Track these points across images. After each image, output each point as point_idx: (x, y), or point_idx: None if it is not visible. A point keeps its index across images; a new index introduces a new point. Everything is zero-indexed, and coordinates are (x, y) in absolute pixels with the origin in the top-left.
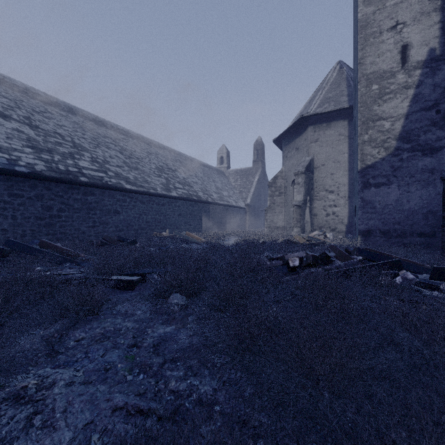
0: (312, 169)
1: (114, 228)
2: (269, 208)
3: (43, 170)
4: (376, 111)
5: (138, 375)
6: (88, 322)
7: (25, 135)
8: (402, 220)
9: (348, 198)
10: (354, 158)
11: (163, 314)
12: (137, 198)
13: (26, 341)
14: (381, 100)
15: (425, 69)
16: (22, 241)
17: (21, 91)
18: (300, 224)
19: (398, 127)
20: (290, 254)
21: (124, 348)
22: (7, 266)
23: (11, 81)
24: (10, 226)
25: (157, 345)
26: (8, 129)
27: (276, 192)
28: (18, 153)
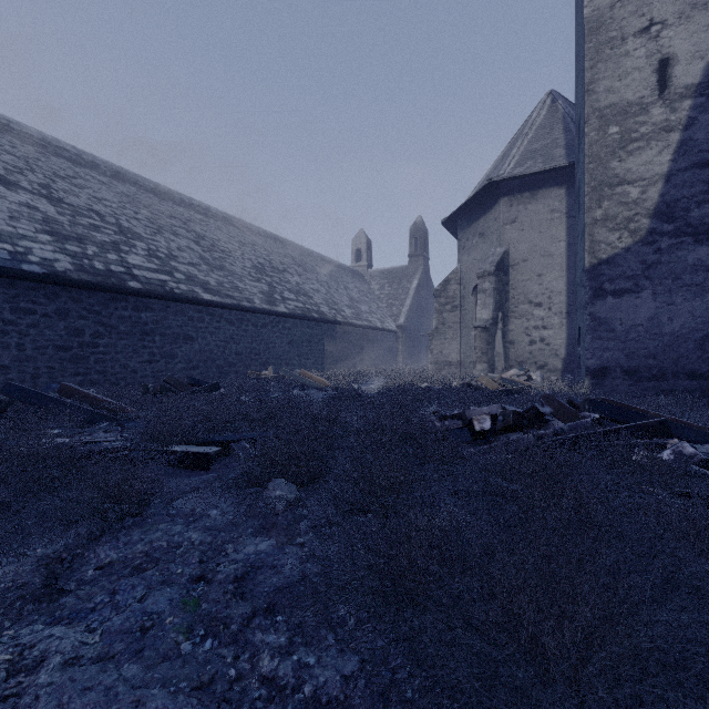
0: (507, 267)
1: (184, 364)
2: (436, 331)
3: (68, 269)
4: (616, 170)
5: (203, 640)
6: (125, 530)
7: (40, 214)
8: (661, 350)
9: (565, 315)
10: (576, 248)
11: (256, 516)
12: (221, 315)
13: (7, 568)
14: (624, 151)
15: (699, 98)
16: (34, 386)
17: (37, 144)
18: (486, 358)
19: (653, 196)
20: (474, 410)
21: (183, 582)
22: (1, 429)
23: (21, 127)
24: (13, 361)
25: (242, 577)
26: (13, 204)
27: (447, 306)
28: (28, 242)
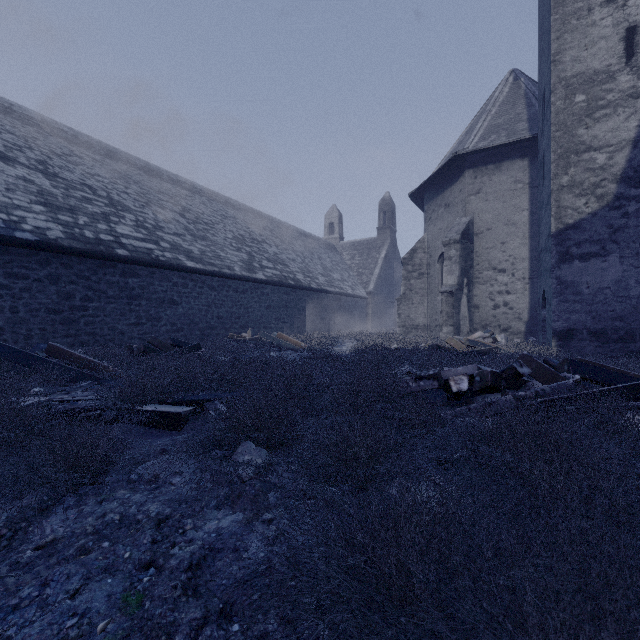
0: (471, 236)
1: (169, 326)
2: (403, 297)
3: (59, 237)
4: (582, 137)
5: None
6: (80, 498)
7: (35, 187)
8: (628, 313)
9: (528, 280)
10: (540, 216)
11: (222, 484)
12: (204, 282)
13: None
14: (590, 119)
15: None
16: (27, 346)
17: (37, 125)
18: (452, 322)
19: (620, 162)
20: (449, 370)
21: (129, 569)
22: None
23: (22, 110)
24: (7, 322)
25: (197, 564)
26: (10, 177)
27: (414, 273)
28: (22, 212)
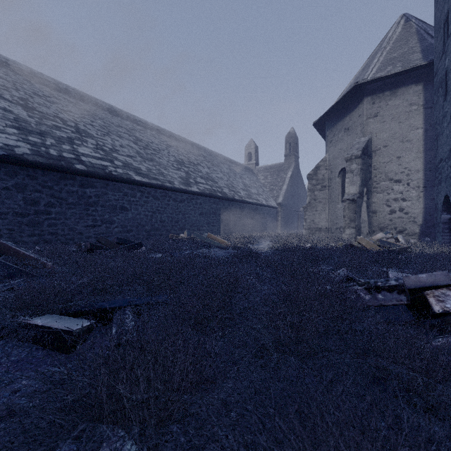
0: (370, 152)
1: (120, 228)
2: (309, 205)
3: (26, 153)
4: None
5: None
6: None
7: (13, 115)
8: None
9: (423, 189)
10: (439, 130)
11: None
12: (149, 193)
13: None
14: None
15: None
16: None
17: (26, 75)
18: (354, 224)
19: None
20: (406, 277)
21: None
22: None
23: (15, 64)
24: None
25: None
26: None
27: (317, 186)
28: None
